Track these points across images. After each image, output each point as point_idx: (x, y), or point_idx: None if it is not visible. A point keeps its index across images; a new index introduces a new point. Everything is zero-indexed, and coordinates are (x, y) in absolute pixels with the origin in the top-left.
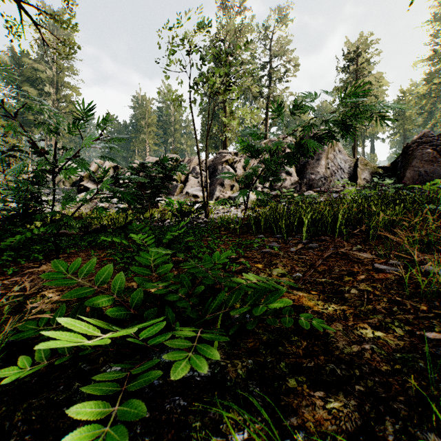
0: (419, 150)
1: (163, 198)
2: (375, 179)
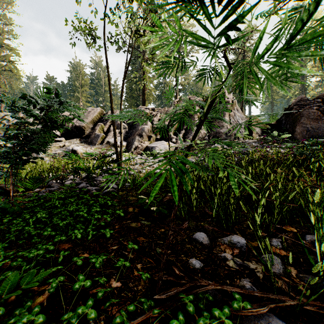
0: (305, 110)
1: (85, 147)
2: (275, 133)
